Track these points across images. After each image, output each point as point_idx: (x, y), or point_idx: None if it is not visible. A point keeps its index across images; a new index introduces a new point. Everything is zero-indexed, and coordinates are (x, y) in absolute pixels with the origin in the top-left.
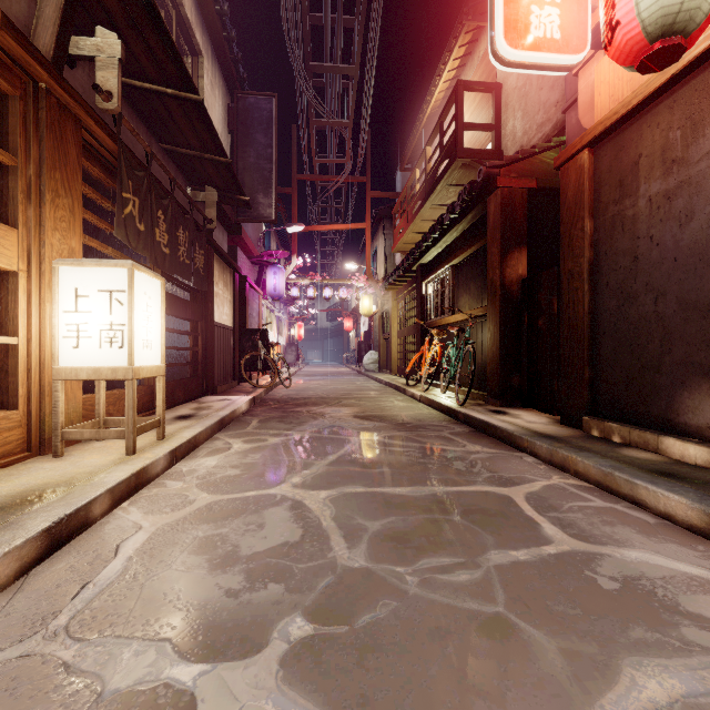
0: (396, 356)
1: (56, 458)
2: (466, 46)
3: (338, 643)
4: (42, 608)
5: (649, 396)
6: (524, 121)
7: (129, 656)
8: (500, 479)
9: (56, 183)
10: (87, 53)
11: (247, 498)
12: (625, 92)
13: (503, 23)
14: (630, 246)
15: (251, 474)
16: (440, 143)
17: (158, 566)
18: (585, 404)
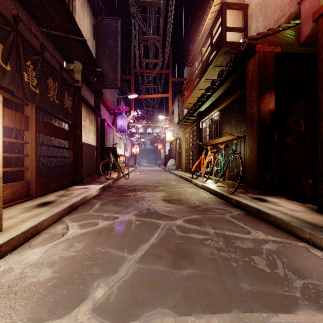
0: (184, 162)
1: None
2: None
3: None
4: None
5: None
6: (264, 21)
7: None
8: (320, 294)
9: None
10: None
11: None
12: None
13: None
14: None
15: (59, 279)
16: (211, 43)
17: None
18: None
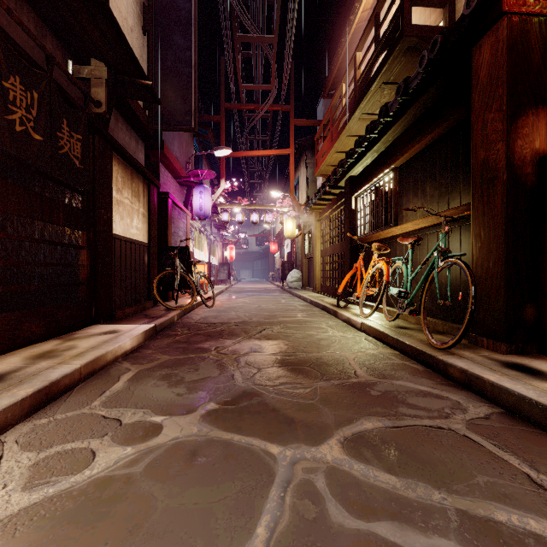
0: (319, 274)
1: None
2: None
3: None
4: None
5: None
6: None
7: None
8: None
9: None
10: None
11: None
12: None
13: None
14: None
15: None
16: (376, 36)
17: None
18: None
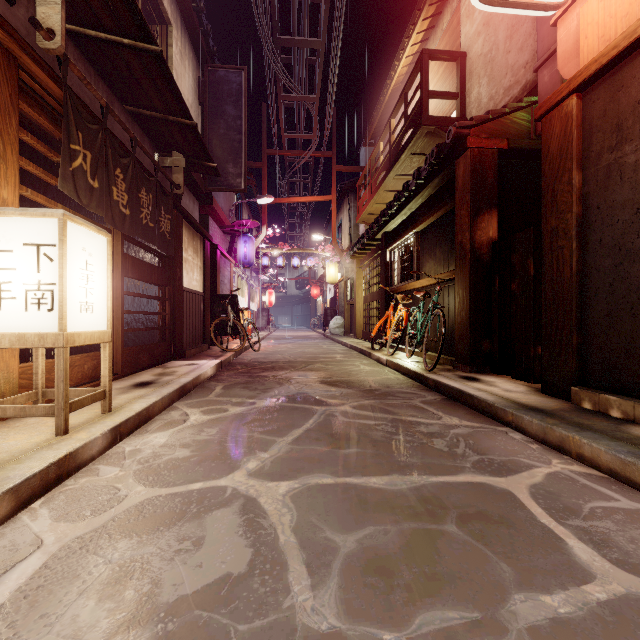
0: (360, 321)
1: None
2: (429, 19)
3: None
4: None
5: None
6: (490, 86)
7: None
8: (492, 465)
9: None
10: None
11: (190, 494)
12: (619, 30)
13: None
14: (631, 197)
15: (202, 456)
16: (405, 113)
17: (32, 627)
18: (572, 373)
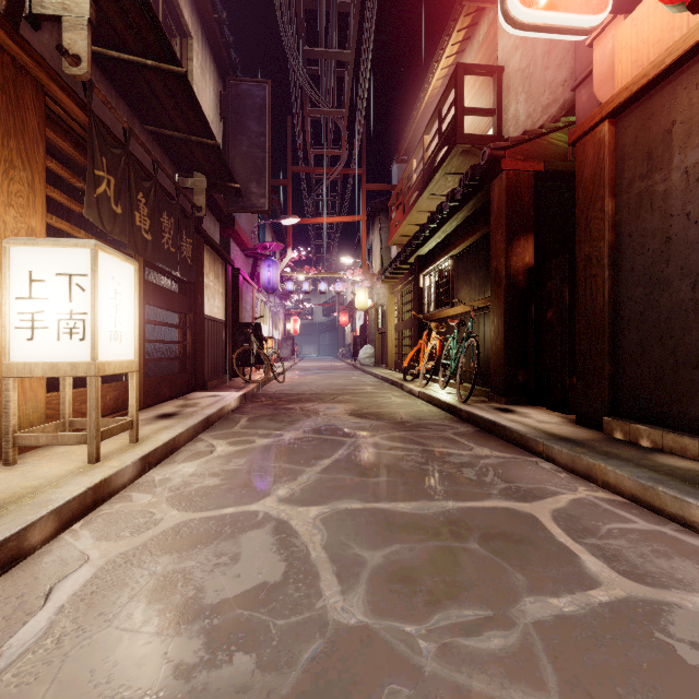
0: (392, 350)
1: (6, 467)
2: (465, 29)
3: None
4: None
5: (685, 395)
6: (527, 104)
7: None
8: (518, 492)
9: (10, 153)
10: (52, 12)
11: (224, 517)
12: (651, 56)
13: None
14: (661, 226)
15: (232, 484)
16: (439, 130)
17: (93, 622)
18: (605, 403)
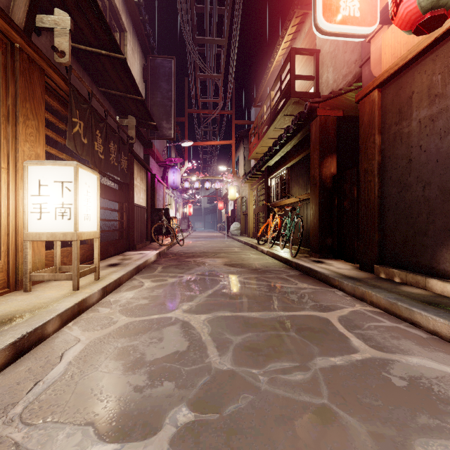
0: (251, 225)
1: (25, 293)
2: (296, 26)
3: (212, 428)
4: (5, 400)
5: (419, 251)
6: (334, 73)
7: (62, 437)
8: (321, 307)
9: (26, 110)
10: (48, 26)
11: (152, 320)
12: (402, 51)
13: (322, 6)
14: (406, 152)
15: (155, 303)
16: (280, 88)
17: (88, 368)
18: (375, 256)
